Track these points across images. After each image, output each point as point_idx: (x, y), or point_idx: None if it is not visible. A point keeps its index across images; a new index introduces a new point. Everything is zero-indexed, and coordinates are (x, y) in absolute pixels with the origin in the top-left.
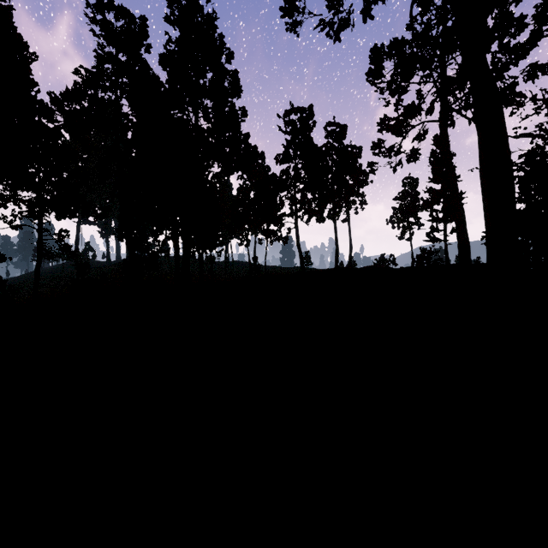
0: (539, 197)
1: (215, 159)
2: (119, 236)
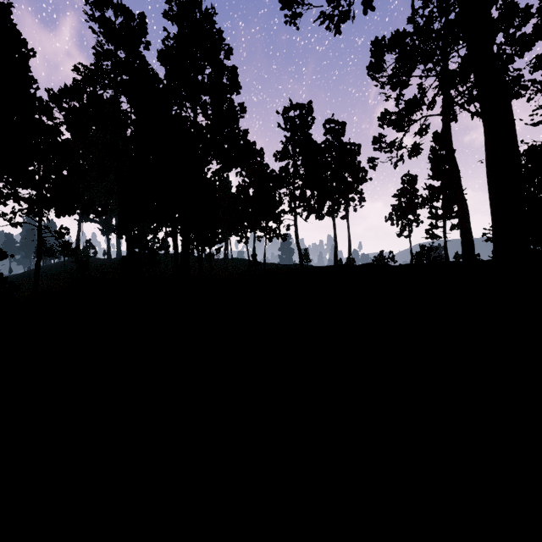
0: (539, 194)
1: (213, 155)
2: (119, 234)
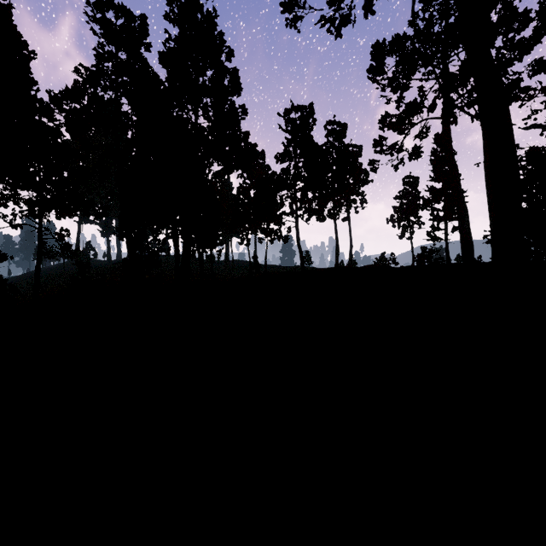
0: (540, 196)
1: (215, 157)
2: (119, 235)
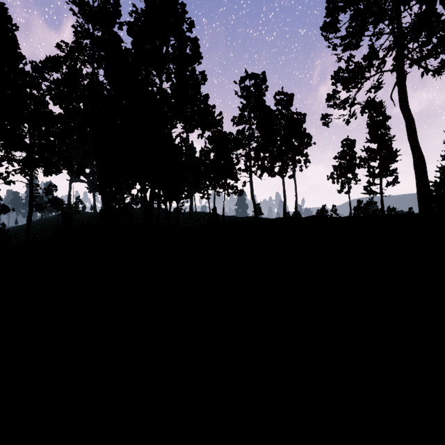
0: None
1: (176, 117)
2: (99, 191)
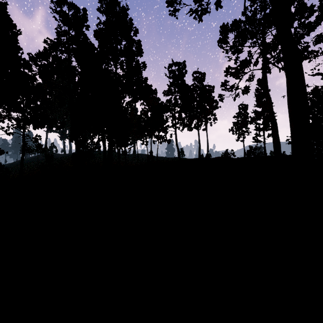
0: (320, 115)
1: (127, 93)
2: (70, 139)
